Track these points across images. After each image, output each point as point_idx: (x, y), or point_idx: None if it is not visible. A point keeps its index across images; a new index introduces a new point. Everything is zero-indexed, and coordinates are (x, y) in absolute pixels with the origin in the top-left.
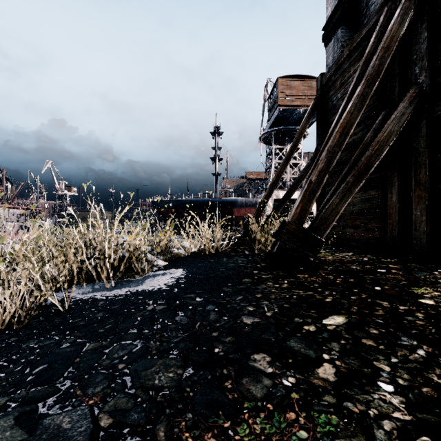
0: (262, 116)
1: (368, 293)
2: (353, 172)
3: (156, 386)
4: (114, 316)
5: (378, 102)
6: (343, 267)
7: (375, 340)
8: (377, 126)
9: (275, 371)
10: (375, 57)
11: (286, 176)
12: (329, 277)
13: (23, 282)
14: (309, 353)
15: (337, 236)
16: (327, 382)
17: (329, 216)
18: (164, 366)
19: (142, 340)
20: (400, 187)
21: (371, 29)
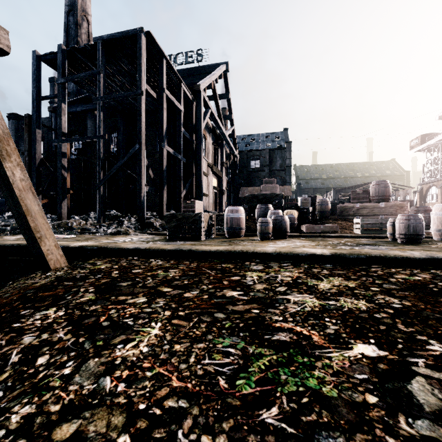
0: None
1: None
2: None
3: None
4: None
5: None
6: None
7: None
8: None
9: None
10: None
11: None
12: None
13: None
14: None
15: None
16: None
17: None
18: None
19: None
20: None
21: None
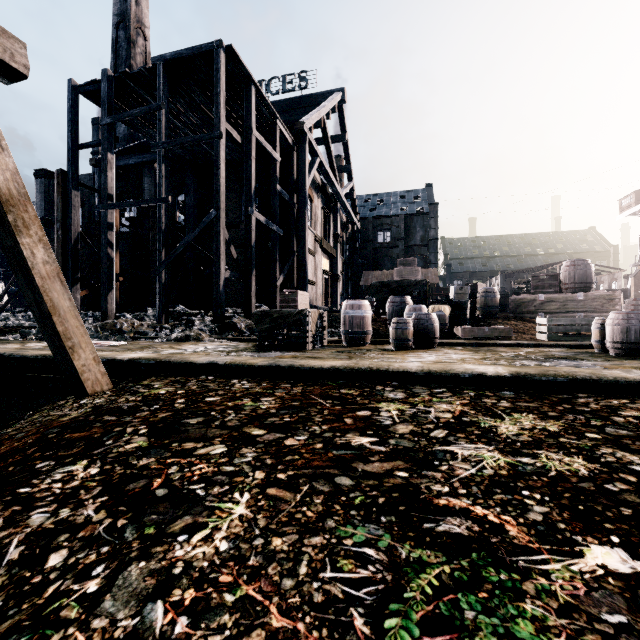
0: None
1: None
2: None
3: None
4: None
5: None
6: None
7: None
8: None
9: None
10: None
11: None
12: None
13: None
14: None
15: None
16: None
17: None
18: None
19: None
20: None
21: None
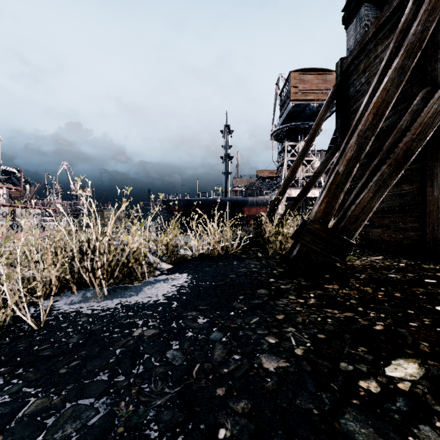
0: (274, 113)
1: (430, 316)
2: (388, 161)
3: None
4: (89, 344)
5: (413, 82)
6: (378, 274)
7: None
8: (415, 108)
9: None
10: (416, 23)
11: (299, 174)
12: (365, 289)
13: None
14: None
15: (360, 237)
16: None
17: (359, 213)
18: None
19: (109, 399)
20: None
21: None
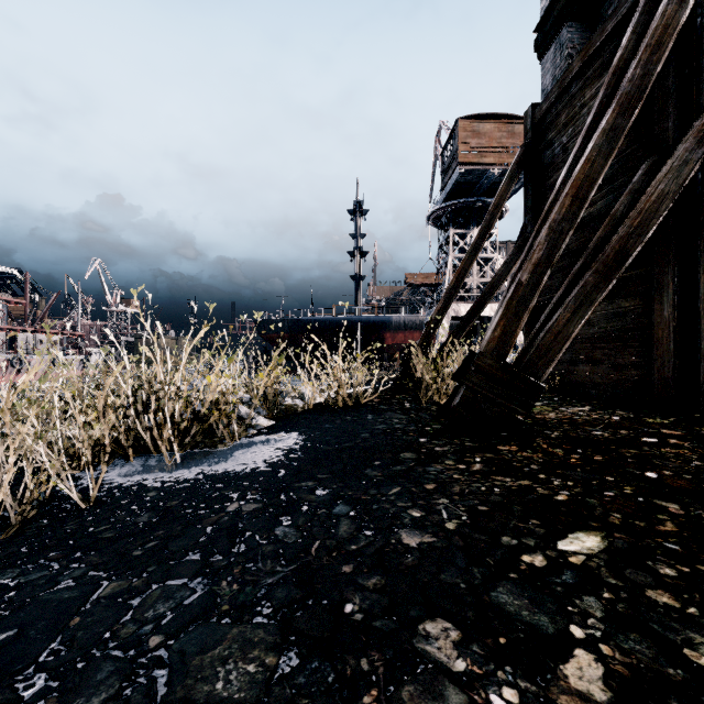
0: (432, 183)
1: (635, 484)
2: (594, 266)
3: (217, 698)
4: (167, 523)
5: (636, 146)
6: (578, 432)
7: (675, 593)
8: (636, 186)
9: (473, 669)
10: (634, 63)
11: (472, 280)
12: (555, 451)
13: (10, 459)
14: (541, 623)
15: (561, 378)
16: (591, 703)
17: (552, 342)
18: (240, 644)
19: (206, 579)
20: (676, 293)
21: (622, 21)
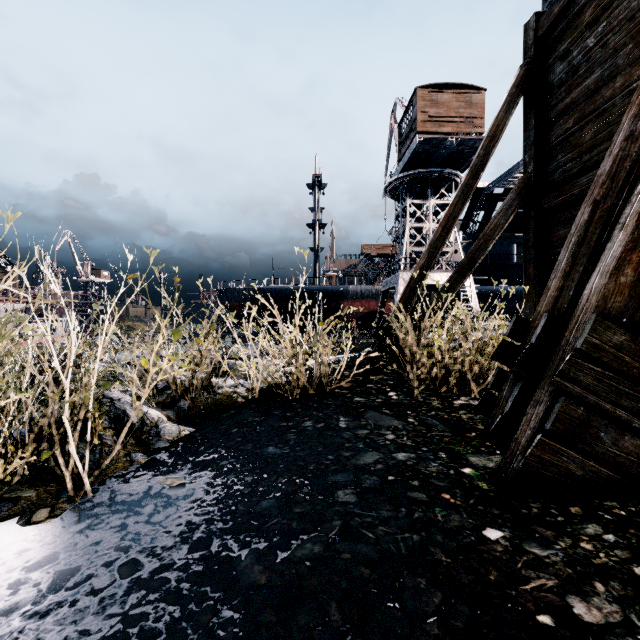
0: (387, 159)
1: None
2: None
3: None
4: None
5: None
6: None
7: None
8: None
9: None
10: None
11: None
12: None
13: None
14: None
15: None
16: None
17: None
18: None
19: None
20: None
21: None
